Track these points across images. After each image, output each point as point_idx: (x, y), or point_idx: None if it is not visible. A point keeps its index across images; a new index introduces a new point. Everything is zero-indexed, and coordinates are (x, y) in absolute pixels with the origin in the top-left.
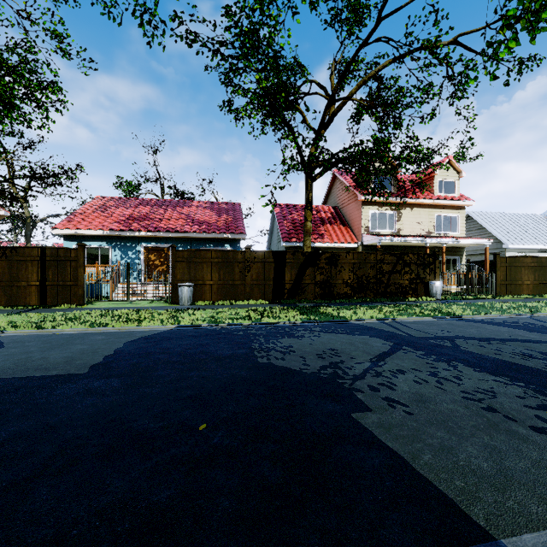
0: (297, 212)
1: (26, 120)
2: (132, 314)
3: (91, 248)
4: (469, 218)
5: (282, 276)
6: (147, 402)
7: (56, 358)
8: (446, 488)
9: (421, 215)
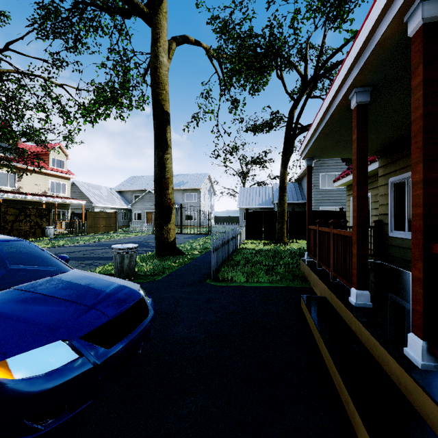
0: None
1: None
2: None
3: None
4: (74, 184)
5: None
6: None
7: None
8: None
9: (39, 179)
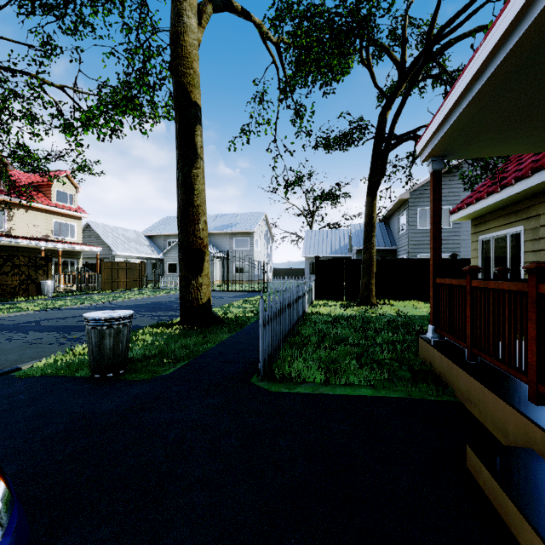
0: None
1: None
2: None
3: None
4: (89, 227)
5: None
6: None
7: None
8: None
9: (38, 219)
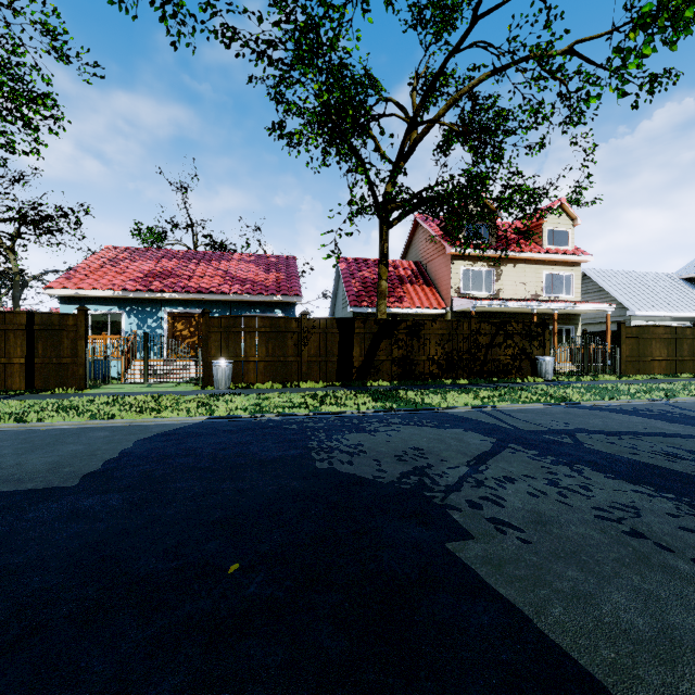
0: (369, 268)
1: (8, 143)
2: (149, 402)
3: (98, 314)
4: (586, 277)
5: (349, 351)
6: (157, 530)
7: (36, 464)
8: (590, 662)
9: (526, 273)
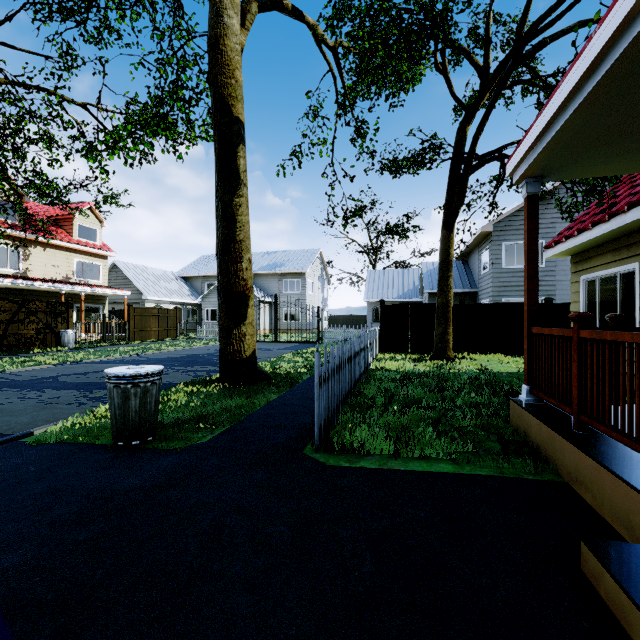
0: None
1: None
2: None
3: None
4: (116, 267)
5: None
6: None
7: None
8: None
9: (58, 258)
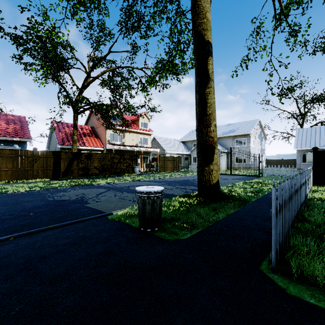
0: (69, 128)
1: None
2: None
3: None
4: (155, 139)
5: (59, 165)
6: (1, 214)
7: None
8: (102, 210)
9: (134, 136)
